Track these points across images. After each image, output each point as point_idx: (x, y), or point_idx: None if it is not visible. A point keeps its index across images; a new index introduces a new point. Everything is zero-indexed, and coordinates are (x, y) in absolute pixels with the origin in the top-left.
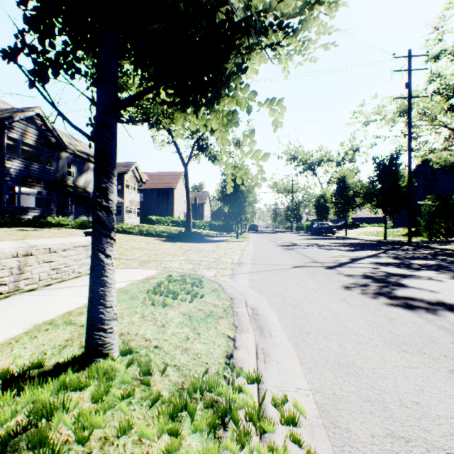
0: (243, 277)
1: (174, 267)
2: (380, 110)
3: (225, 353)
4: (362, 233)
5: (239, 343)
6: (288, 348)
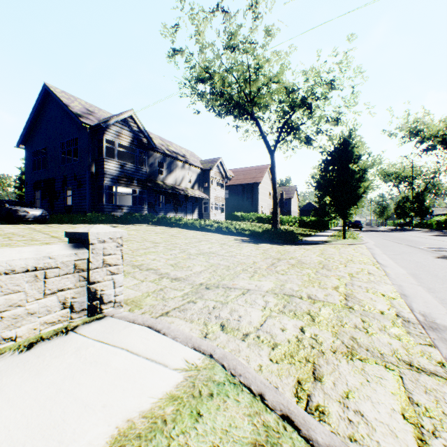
0: None
1: (246, 330)
2: None
3: None
4: None
5: None
6: None
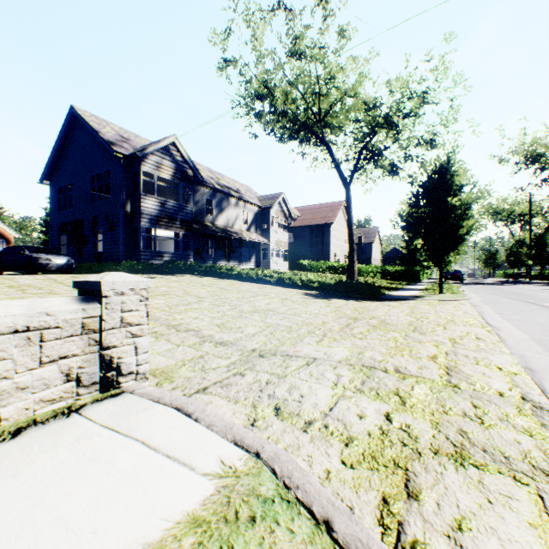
0: None
1: (309, 417)
2: None
3: None
4: None
5: None
6: None
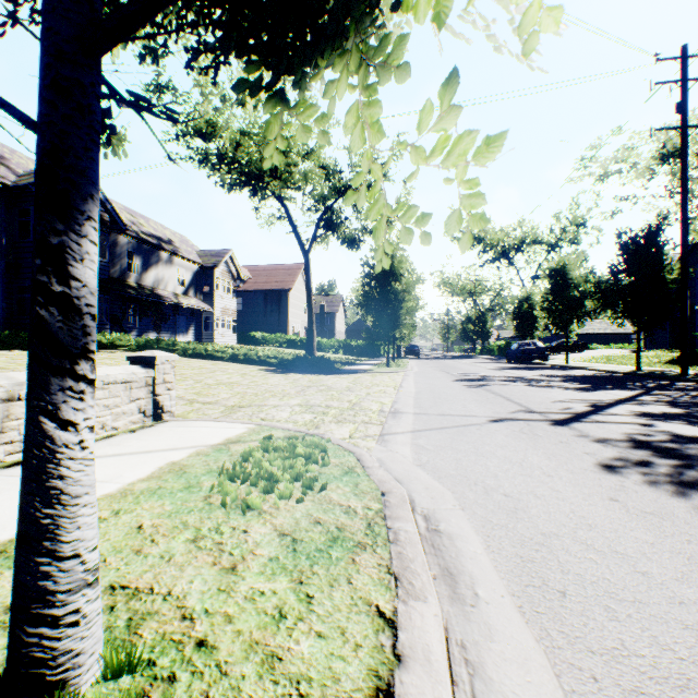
0: (402, 441)
1: (279, 419)
2: (627, 154)
3: (373, 682)
4: (592, 359)
5: (406, 641)
6: (526, 647)
